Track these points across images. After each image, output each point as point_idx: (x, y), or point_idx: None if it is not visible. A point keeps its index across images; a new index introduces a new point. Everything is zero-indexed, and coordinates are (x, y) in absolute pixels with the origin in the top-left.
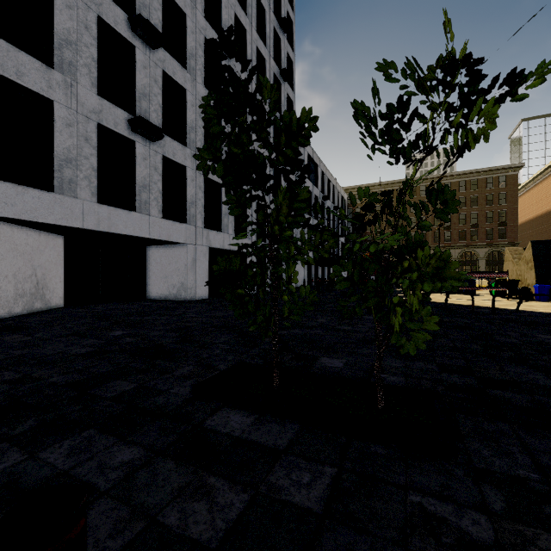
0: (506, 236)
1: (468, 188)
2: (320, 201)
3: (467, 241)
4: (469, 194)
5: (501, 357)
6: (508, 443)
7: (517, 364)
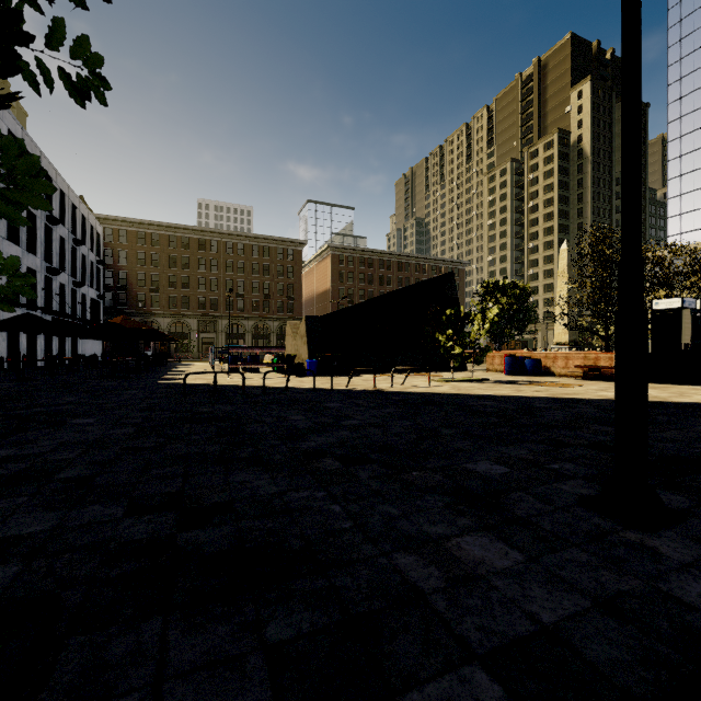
0: (294, 311)
1: (262, 254)
2: (42, 222)
3: (260, 313)
4: (262, 261)
5: (237, 460)
6: (128, 689)
7: (250, 467)
